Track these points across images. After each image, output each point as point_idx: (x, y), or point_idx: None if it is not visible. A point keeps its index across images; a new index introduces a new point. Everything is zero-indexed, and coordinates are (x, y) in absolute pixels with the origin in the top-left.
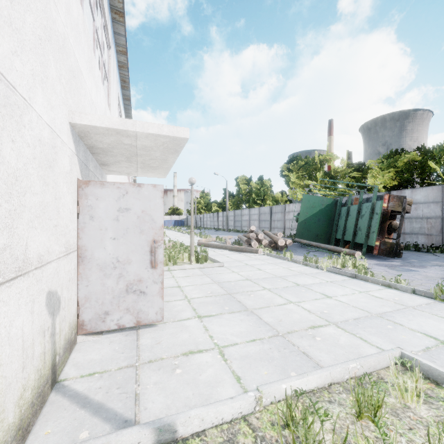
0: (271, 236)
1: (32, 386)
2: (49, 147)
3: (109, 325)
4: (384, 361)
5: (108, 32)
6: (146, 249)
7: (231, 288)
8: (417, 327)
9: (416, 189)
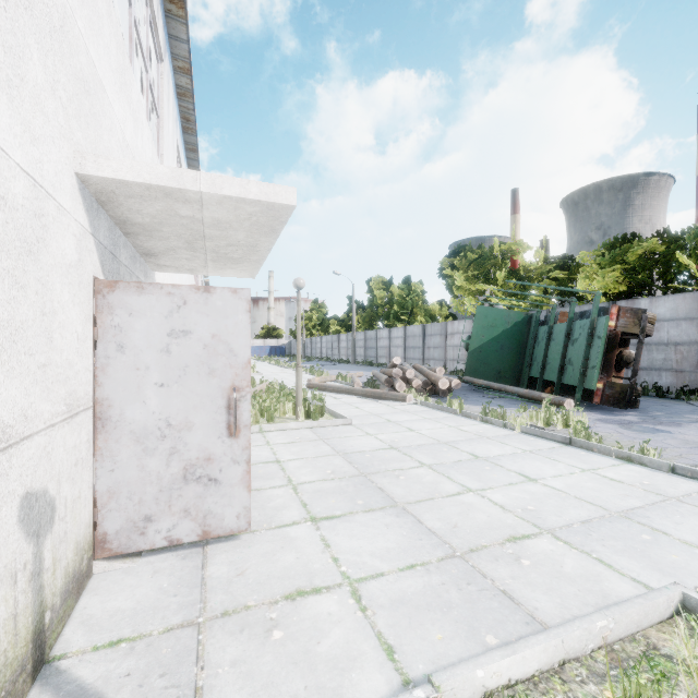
0: (427, 373)
1: None
2: (27, 214)
3: (153, 539)
4: (655, 611)
5: (158, 32)
6: (219, 403)
7: (365, 463)
8: (694, 537)
9: (658, 298)
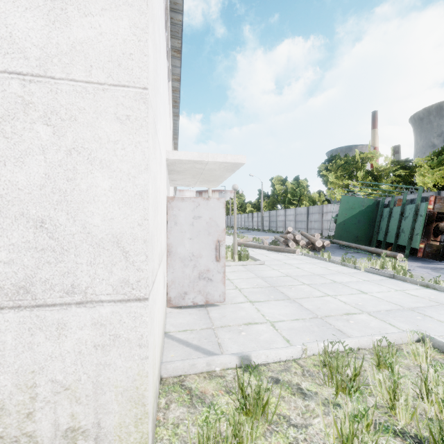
0: (308, 237)
1: (162, 327)
2: (164, 180)
3: (187, 302)
4: (406, 338)
5: (170, 69)
6: (212, 247)
7: (273, 282)
8: None
9: None
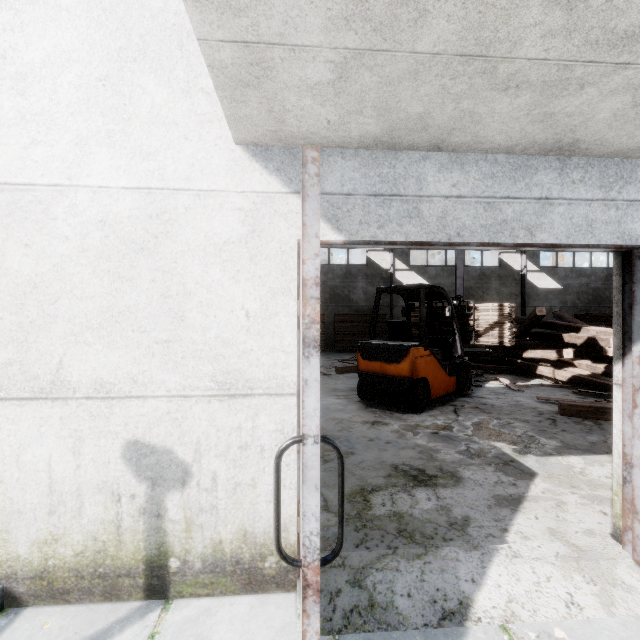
0: None
1: (80, 549)
2: (139, 220)
3: None
4: None
5: None
6: None
7: None
8: None
9: None
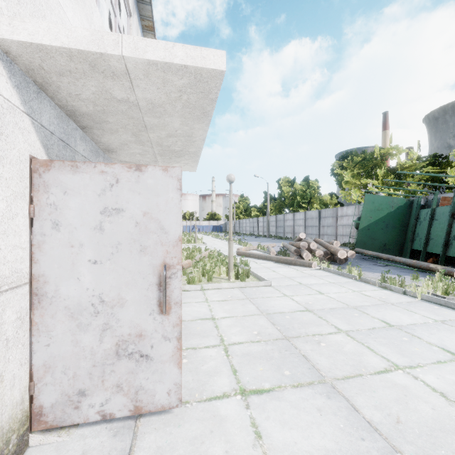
0: (326, 245)
1: None
2: None
3: (87, 413)
4: None
5: None
6: (150, 280)
7: (287, 326)
8: None
9: None
